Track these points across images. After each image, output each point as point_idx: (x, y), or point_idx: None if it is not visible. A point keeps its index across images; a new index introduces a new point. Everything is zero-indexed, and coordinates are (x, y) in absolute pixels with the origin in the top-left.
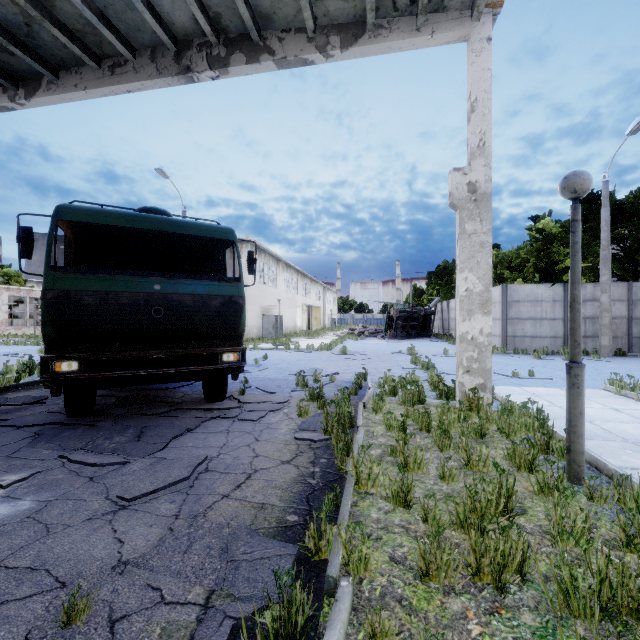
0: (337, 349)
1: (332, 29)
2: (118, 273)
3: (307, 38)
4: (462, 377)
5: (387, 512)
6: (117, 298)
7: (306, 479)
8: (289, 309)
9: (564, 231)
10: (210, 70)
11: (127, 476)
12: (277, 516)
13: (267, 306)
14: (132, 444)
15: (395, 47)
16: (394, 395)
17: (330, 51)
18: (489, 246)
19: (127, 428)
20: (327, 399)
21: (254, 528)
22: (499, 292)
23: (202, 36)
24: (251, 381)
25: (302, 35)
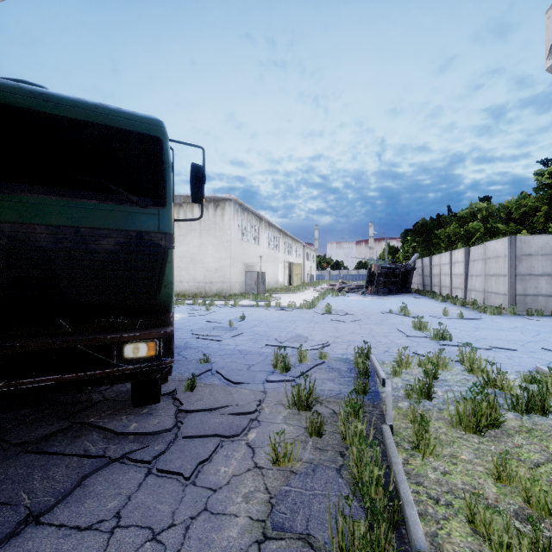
0: (320, 307)
1: None
2: None
3: None
4: None
5: None
6: None
7: None
8: (271, 266)
9: None
10: None
11: None
12: None
13: (249, 263)
14: None
15: None
16: (428, 397)
17: None
18: None
19: None
20: (320, 402)
21: None
22: (505, 245)
23: None
24: (216, 356)
25: None
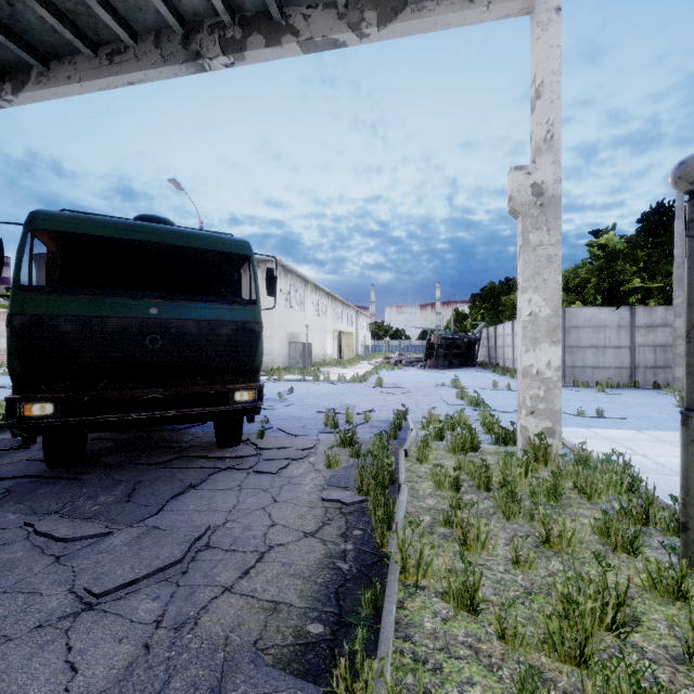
0: (372, 381)
1: (367, 3)
2: (105, 294)
3: (337, 14)
4: (525, 420)
5: (446, 619)
6: (103, 325)
7: (335, 562)
8: (318, 335)
9: (630, 247)
10: (223, 55)
11: (104, 555)
12: (295, 625)
13: (294, 332)
14: (119, 506)
15: (443, 23)
16: (441, 439)
17: (365, 29)
18: (558, 261)
19: (117, 483)
20: (361, 444)
21: (262, 646)
22: None
23: (214, 16)
24: (273, 420)
25: (331, 11)
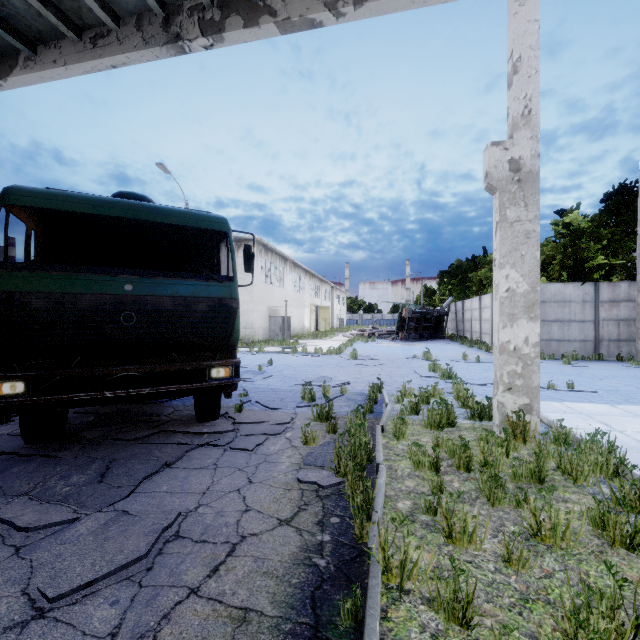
0: (347, 353)
1: None
2: (79, 270)
3: None
4: (502, 396)
5: (436, 636)
6: (76, 301)
7: (311, 557)
8: (297, 310)
9: (594, 225)
10: (202, 37)
11: (67, 546)
12: None
13: (274, 307)
14: (91, 488)
15: (419, 0)
16: (416, 413)
17: (341, 8)
18: (536, 236)
19: (91, 462)
20: (338, 418)
21: None
22: None
23: None
24: (252, 392)
25: None
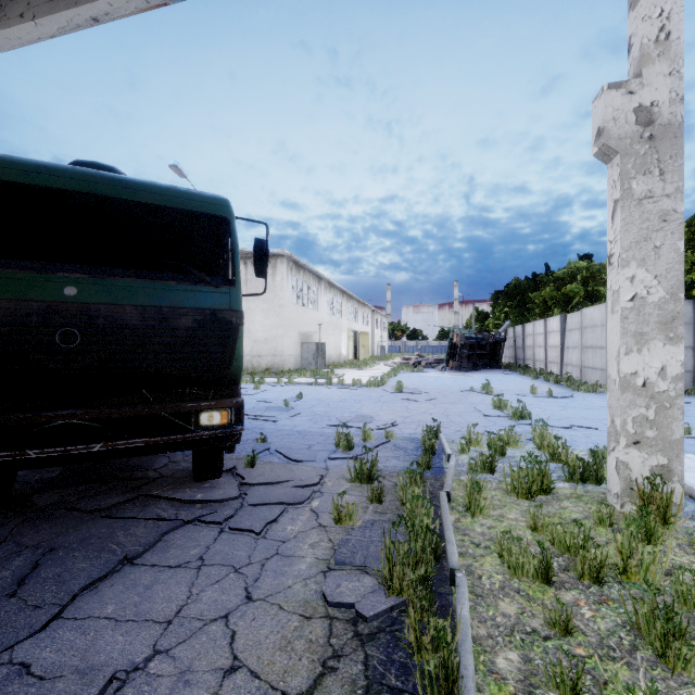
0: (390, 384)
1: None
2: None
3: None
4: (625, 452)
5: None
6: None
7: None
8: (333, 335)
9: (691, 232)
10: None
11: None
12: None
13: (306, 332)
14: None
15: None
16: (491, 471)
17: None
18: (678, 218)
19: (16, 553)
20: (383, 476)
21: None
22: (602, 312)
23: None
24: (273, 436)
25: None
